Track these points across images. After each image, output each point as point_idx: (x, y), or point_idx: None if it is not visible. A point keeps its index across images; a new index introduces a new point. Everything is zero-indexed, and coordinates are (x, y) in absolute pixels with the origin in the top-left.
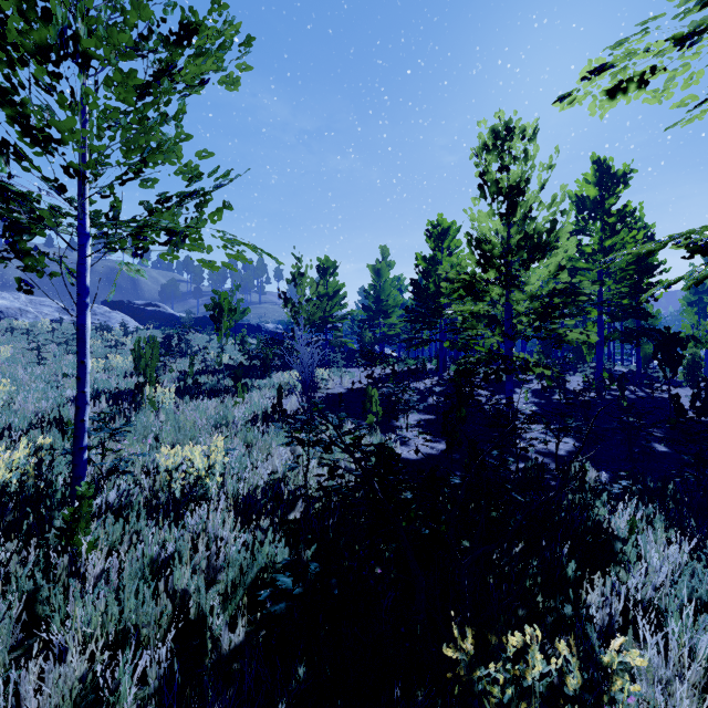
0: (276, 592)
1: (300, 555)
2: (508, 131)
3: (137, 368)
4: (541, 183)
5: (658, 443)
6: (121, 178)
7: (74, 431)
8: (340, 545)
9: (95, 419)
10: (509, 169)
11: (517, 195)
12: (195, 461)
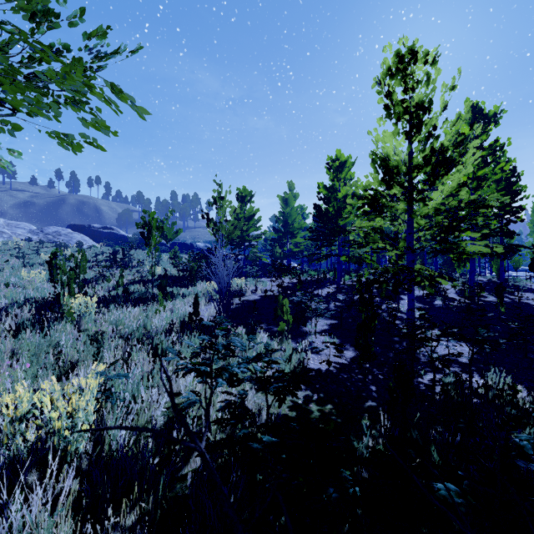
0: None
1: None
2: (412, 54)
3: (54, 280)
4: (443, 103)
5: None
6: None
7: None
8: None
9: None
10: (414, 90)
11: (423, 112)
12: (45, 411)
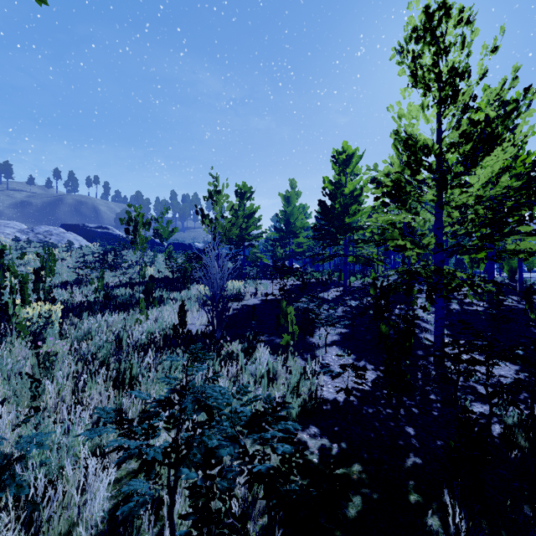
0: None
1: None
2: (445, 9)
3: None
4: (482, 69)
5: None
6: None
7: None
8: None
9: None
10: (448, 52)
11: (461, 77)
12: None
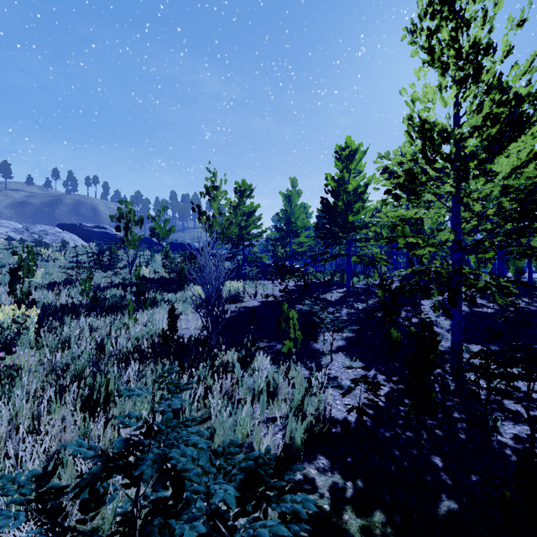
0: None
1: None
2: None
3: None
4: (507, 46)
5: None
6: None
7: None
8: None
9: None
10: (469, 25)
11: (485, 52)
12: None
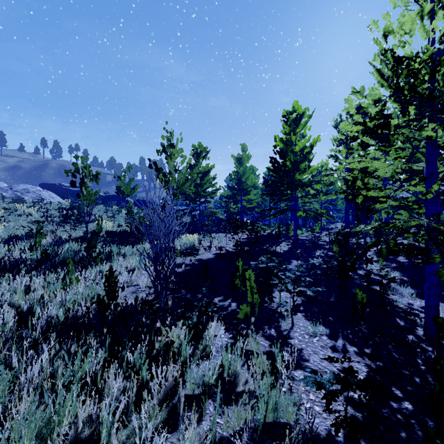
0: None
1: None
2: None
3: None
4: None
5: None
6: None
7: None
8: None
9: None
10: None
11: None
12: None
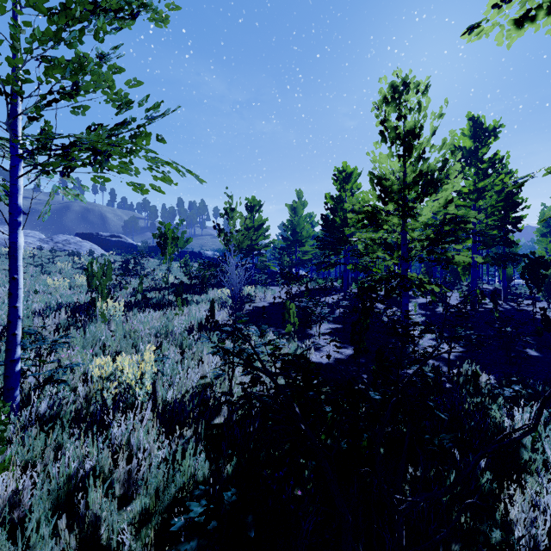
0: (190, 520)
1: (220, 470)
2: (405, 85)
3: (90, 286)
4: (432, 129)
5: (529, 348)
6: (45, 98)
7: (6, 345)
8: (260, 458)
9: (31, 332)
10: (406, 118)
11: (413, 139)
12: (125, 372)
